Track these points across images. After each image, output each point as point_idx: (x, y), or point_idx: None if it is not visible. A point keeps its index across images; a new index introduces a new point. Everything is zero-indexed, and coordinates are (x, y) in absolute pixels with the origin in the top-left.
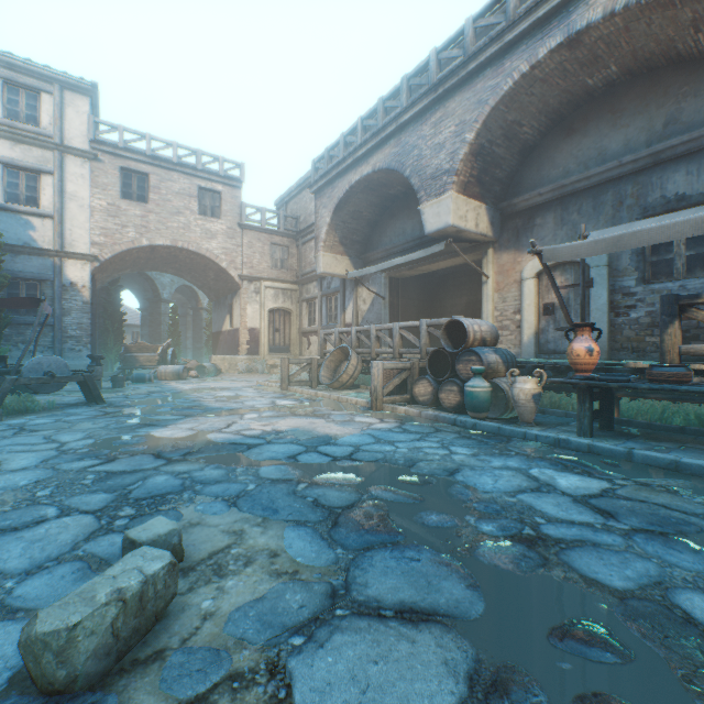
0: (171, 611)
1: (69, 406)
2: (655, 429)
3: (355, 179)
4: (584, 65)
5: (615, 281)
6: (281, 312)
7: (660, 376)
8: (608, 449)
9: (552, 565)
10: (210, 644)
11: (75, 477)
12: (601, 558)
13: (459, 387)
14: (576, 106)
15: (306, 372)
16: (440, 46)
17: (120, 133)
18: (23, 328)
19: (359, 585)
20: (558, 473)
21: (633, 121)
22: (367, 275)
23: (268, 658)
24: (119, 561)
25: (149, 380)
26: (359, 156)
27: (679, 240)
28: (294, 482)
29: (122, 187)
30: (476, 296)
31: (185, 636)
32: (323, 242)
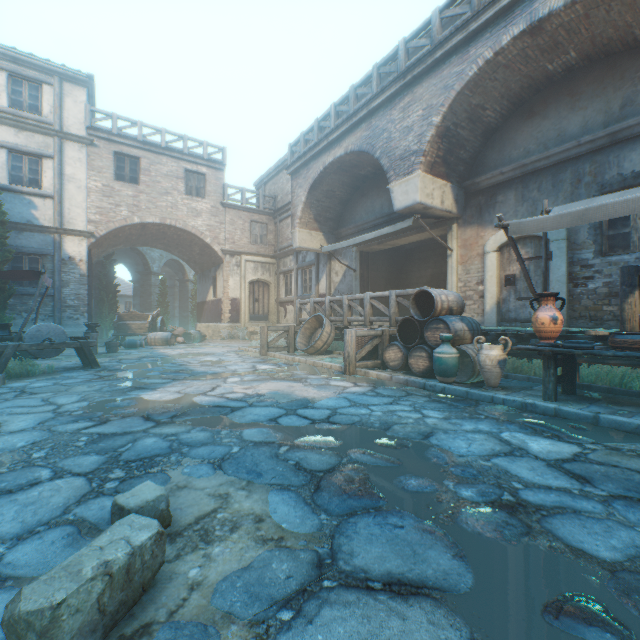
0: (158, 580)
1: (67, 370)
2: (615, 393)
3: (329, 161)
4: (545, 51)
5: (573, 253)
6: (260, 284)
7: (623, 344)
8: (575, 413)
9: (536, 534)
10: (197, 617)
11: (69, 439)
12: (584, 526)
13: (427, 353)
14: (537, 90)
15: (283, 338)
16: (408, 36)
17: (114, 121)
18: (26, 298)
19: (345, 554)
20: (528, 437)
21: (590, 104)
22: (340, 249)
23: (257, 634)
24: (106, 530)
25: (140, 345)
26: (332, 140)
27: (635, 215)
28: (276, 445)
29: (116, 170)
30: (440, 268)
31: (172, 608)
32: (299, 219)
